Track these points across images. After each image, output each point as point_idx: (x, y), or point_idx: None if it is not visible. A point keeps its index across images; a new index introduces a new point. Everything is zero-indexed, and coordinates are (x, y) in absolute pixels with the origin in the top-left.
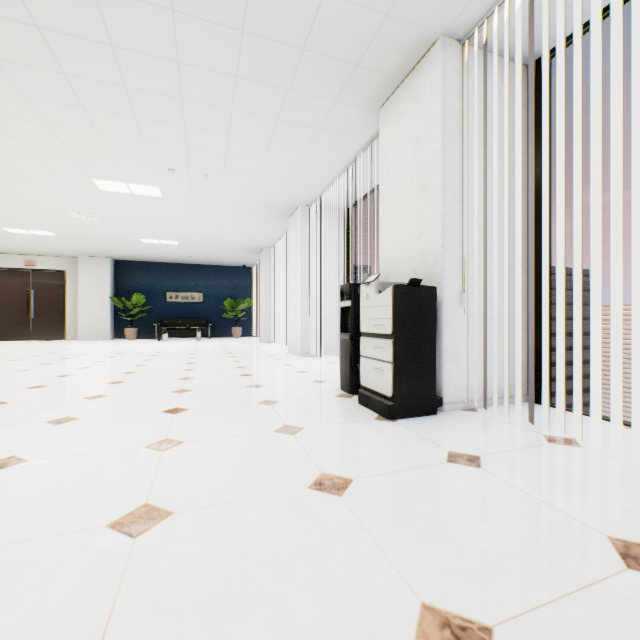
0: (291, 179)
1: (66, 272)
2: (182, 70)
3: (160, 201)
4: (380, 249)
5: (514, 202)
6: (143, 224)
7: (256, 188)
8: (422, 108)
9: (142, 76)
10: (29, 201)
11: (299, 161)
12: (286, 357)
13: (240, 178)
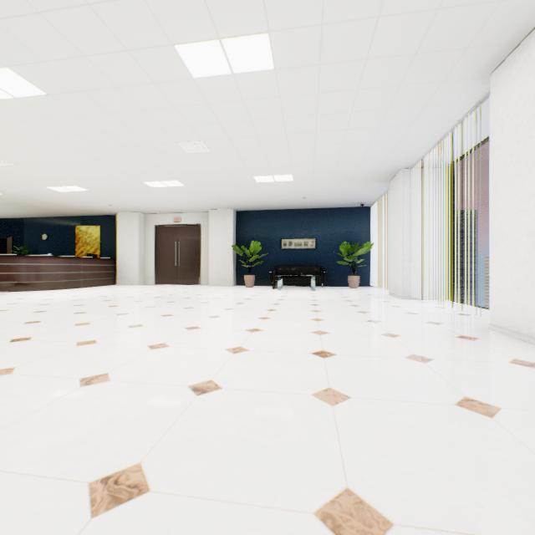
0: None
1: (201, 225)
2: None
3: (271, 84)
4: None
5: None
6: (254, 149)
7: None
8: None
9: None
10: (139, 132)
11: None
12: (527, 352)
13: None
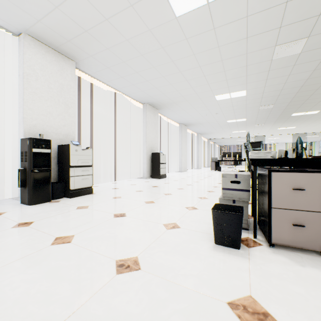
0: None
1: None
2: None
3: None
4: (27, 118)
5: None
6: None
7: None
8: (66, 76)
9: None
10: None
11: None
12: None
13: None
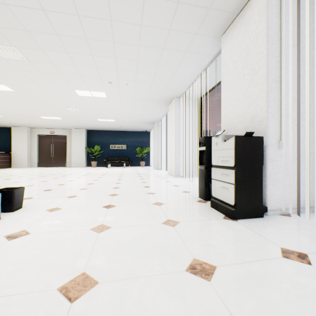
0: (170, 83)
1: (66, 136)
2: (113, 25)
3: (105, 99)
4: (222, 117)
5: (315, 81)
6: (98, 112)
7: (152, 89)
8: (251, 28)
9: (94, 31)
10: (49, 103)
11: (174, 72)
12: (167, 177)
13: (143, 84)
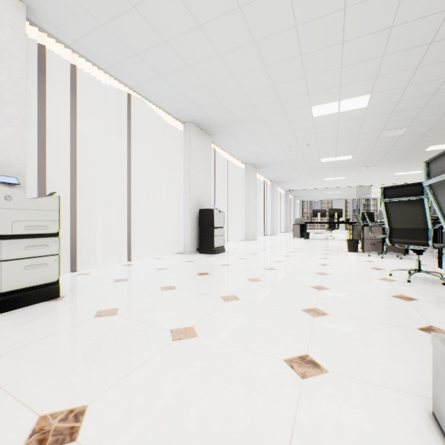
0: None
1: None
2: None
3: None
4: None
5: None
6: None
7: None
8: None
9: None
10: None
11: None
12: None
13: None
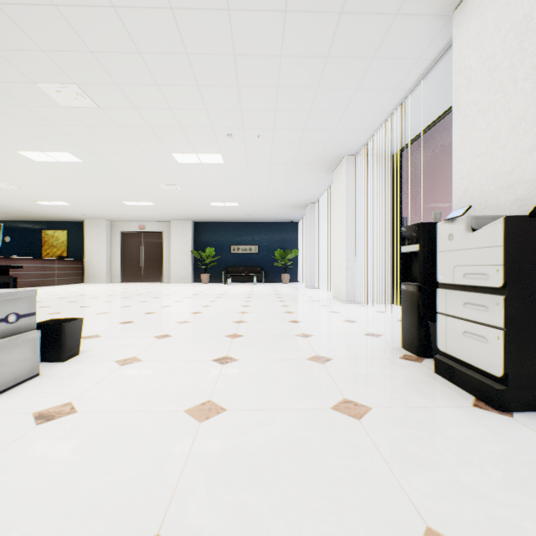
0: (337, 128)
1: (163, 232)
2: (233, 19)
3: (222, 167)
4: (454, 181)
5: None
6: (211, 190)
7: (303, 143)
8: None
9: (199, 38)
10: (134, 179)
11: (347, 105)
12: (331, 303)
13: (288, 134)
